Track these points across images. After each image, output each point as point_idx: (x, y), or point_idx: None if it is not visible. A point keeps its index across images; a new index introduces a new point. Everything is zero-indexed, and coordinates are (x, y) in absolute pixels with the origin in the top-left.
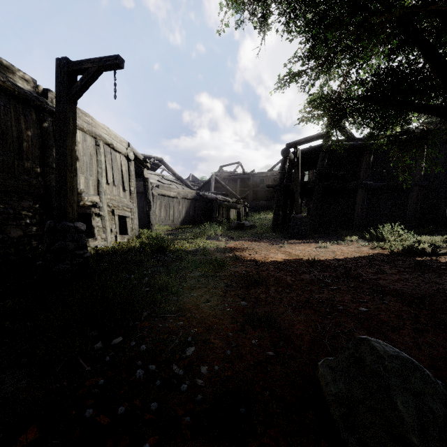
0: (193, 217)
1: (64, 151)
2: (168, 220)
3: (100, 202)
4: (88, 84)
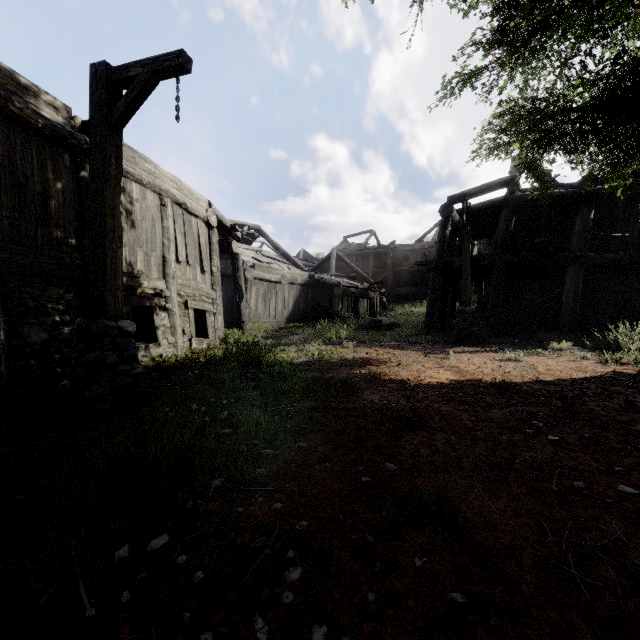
0: (305, 311)
1: (102, 209)
2: (268, 315)
3: (166, 289)
4: (137, 102)
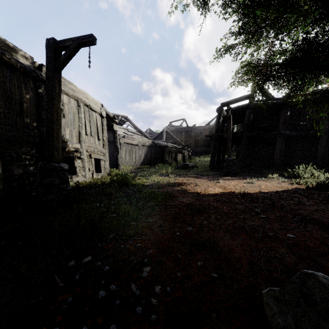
0: (150, 160)
1: (52, 109)
2: (131, 162)
3: (80, 148)
4: (69, 58)
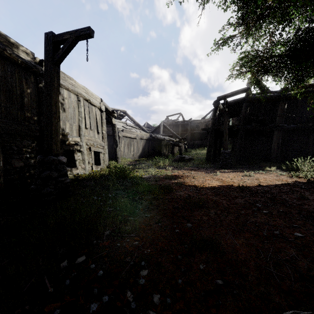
0: (148, 152)
1: (50, 103)
2: (130, 154)
3: (80, 141)
4: (67, 51)
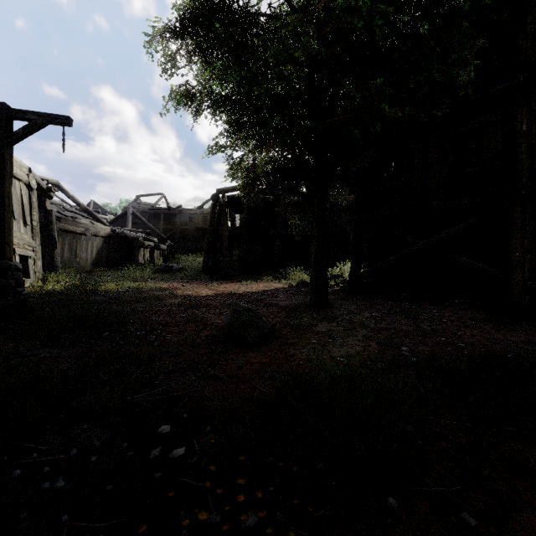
0: (107, 259)
1: (2, 193)
2: (73, 262)
3: None
4: (31, 133)
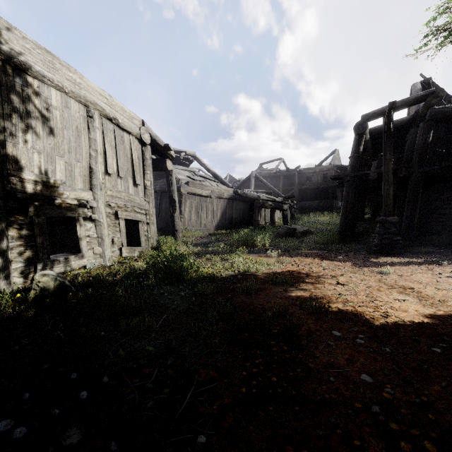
0: (230, 220)
1: None
2: (200, 224)
3: (93, 200)
4: None
